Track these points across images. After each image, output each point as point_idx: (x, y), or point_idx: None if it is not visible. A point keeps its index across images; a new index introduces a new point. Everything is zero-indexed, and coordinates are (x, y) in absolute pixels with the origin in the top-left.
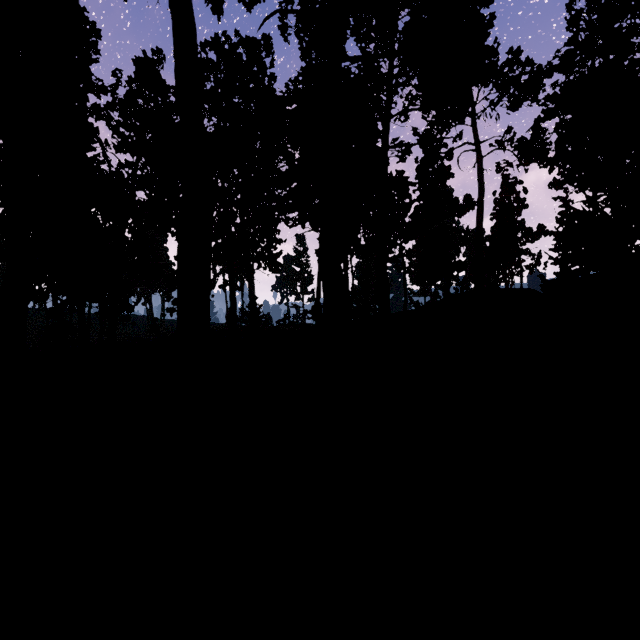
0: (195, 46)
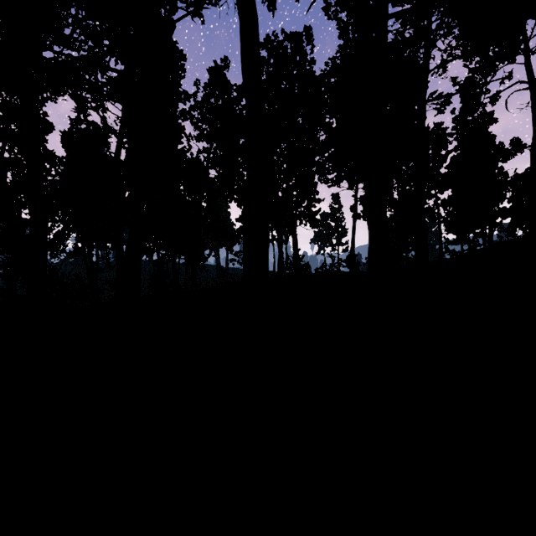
0: (257, 34)
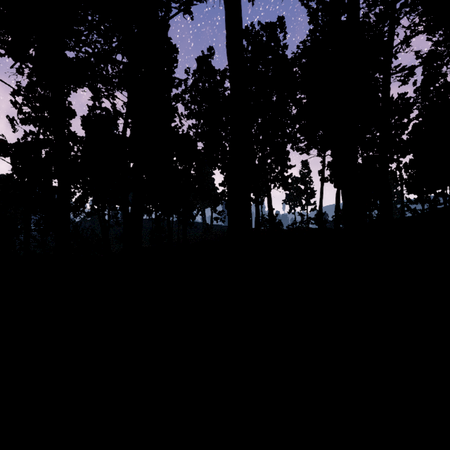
0: (240, 19)
